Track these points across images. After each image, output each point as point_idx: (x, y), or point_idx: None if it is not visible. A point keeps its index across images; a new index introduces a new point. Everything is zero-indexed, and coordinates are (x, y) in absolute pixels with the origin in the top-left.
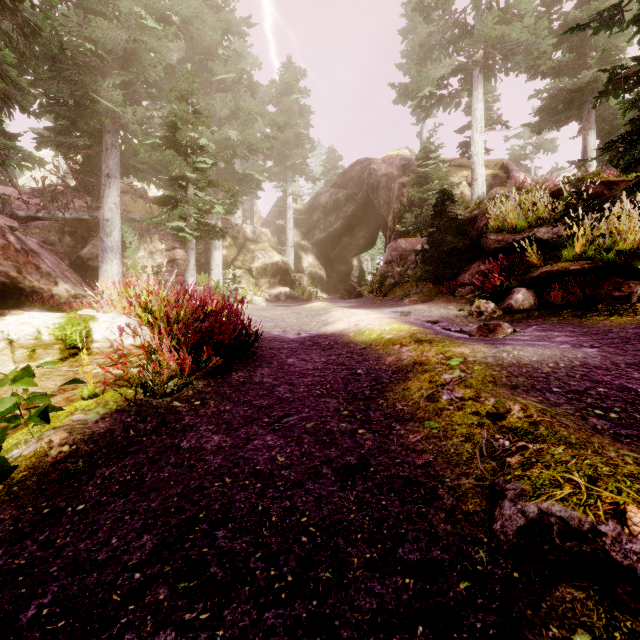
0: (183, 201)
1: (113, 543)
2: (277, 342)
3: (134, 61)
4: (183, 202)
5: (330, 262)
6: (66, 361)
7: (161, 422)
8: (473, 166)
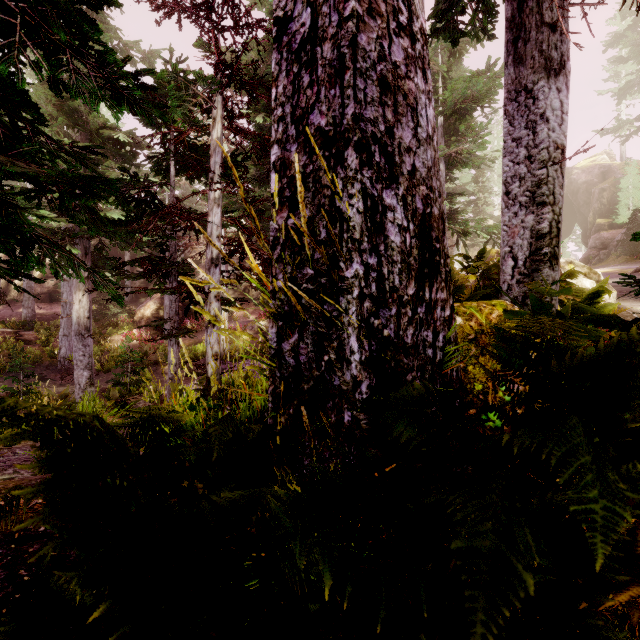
0: None
1: None
2: None
3: None
4: None
5: None
6: None
7: None
8: None
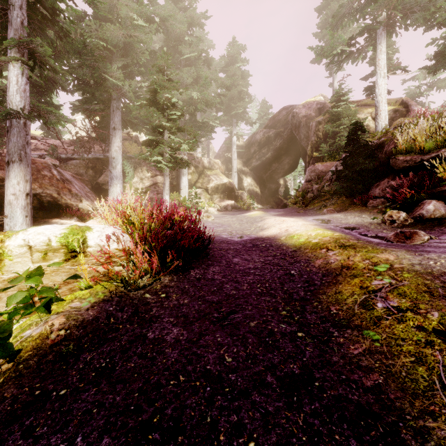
0: (161, 142)
1: (78, 442)
2: (225, 244)
3: (130, 50)
4: (161, 143)
5: (263, 182)
6: (69, 261)
7: (134, 311)
8: (377, 104)
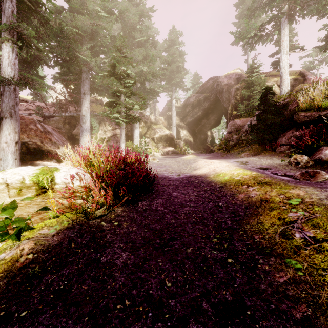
0: (118, 104)
1: None
2: (167, 181)
3: (96, 35)
4: (119, 104)
5: (195, 133)
6: (40, 196)
7: (92, 237)
8: (281, 74)
